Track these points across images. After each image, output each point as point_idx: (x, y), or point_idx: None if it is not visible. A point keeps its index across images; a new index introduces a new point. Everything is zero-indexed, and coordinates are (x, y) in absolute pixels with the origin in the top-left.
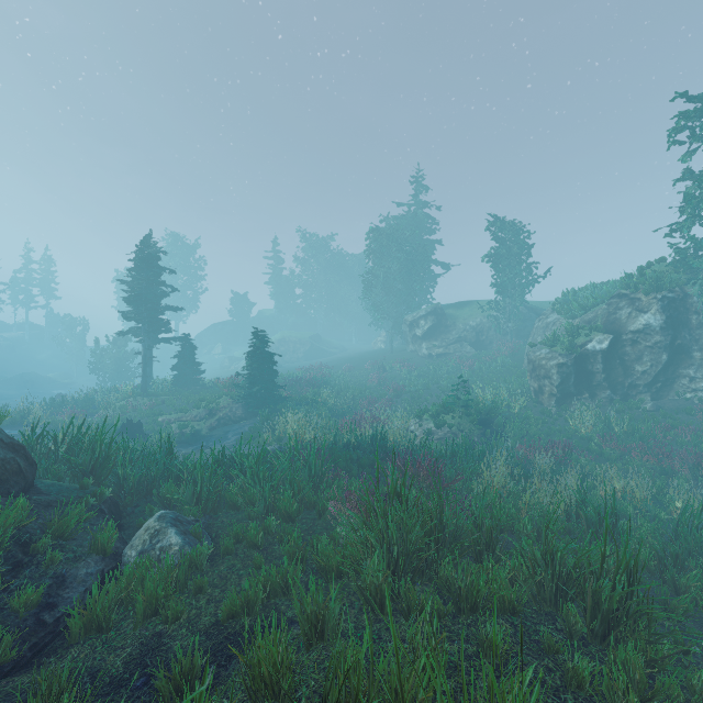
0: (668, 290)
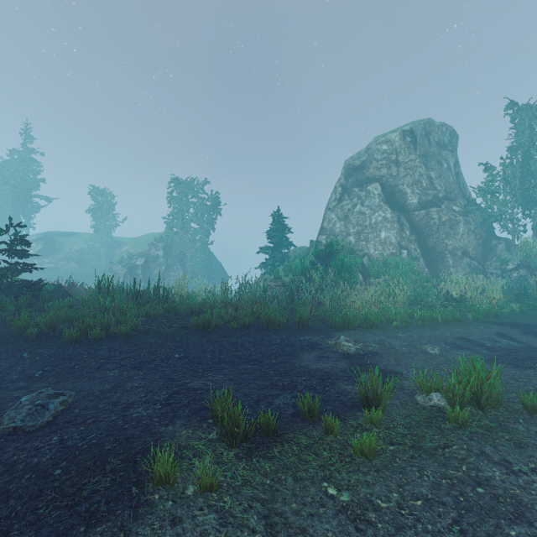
0: (166, 242)
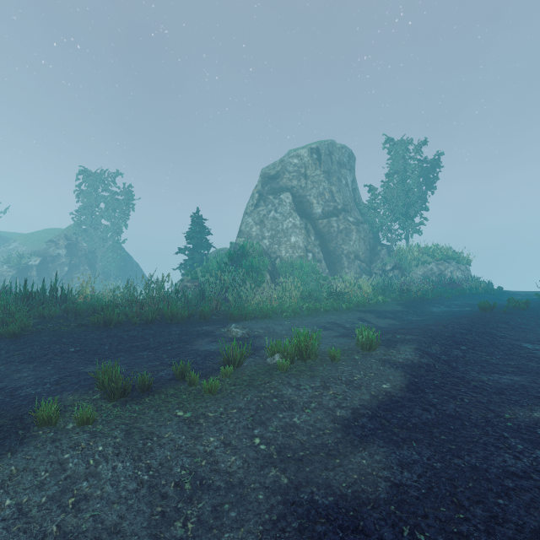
0: (70, 239)
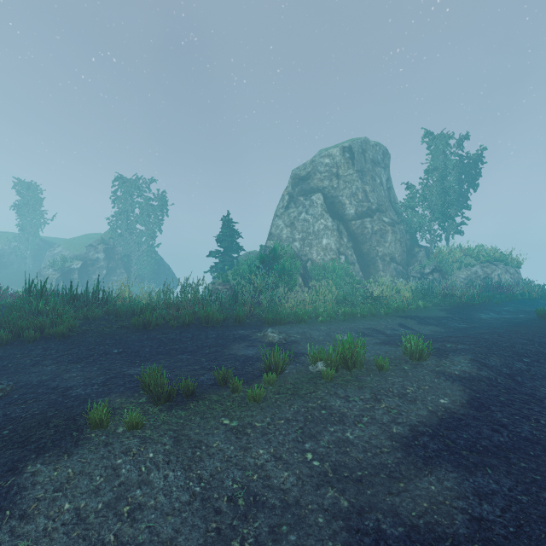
0: (108, 244)
